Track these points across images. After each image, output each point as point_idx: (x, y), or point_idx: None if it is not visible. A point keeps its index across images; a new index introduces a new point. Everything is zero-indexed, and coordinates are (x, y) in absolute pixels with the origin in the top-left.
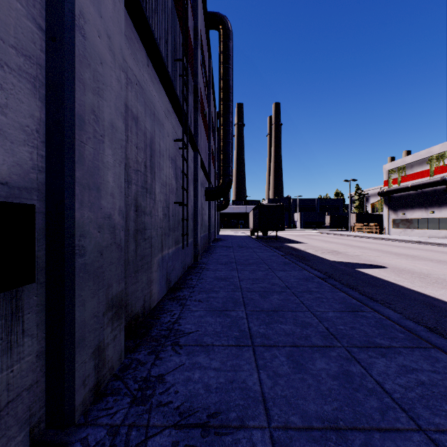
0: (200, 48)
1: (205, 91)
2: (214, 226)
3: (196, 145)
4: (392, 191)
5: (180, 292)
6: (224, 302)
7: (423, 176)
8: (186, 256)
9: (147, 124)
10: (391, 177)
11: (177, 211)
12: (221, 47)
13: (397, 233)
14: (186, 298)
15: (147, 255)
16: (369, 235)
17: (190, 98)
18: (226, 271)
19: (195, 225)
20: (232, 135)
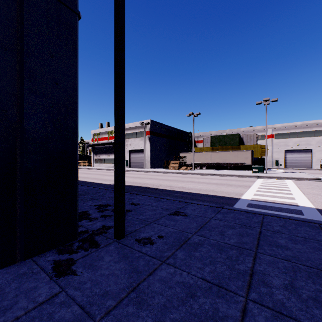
0: None
1: None
2: None
3: None
4: (95, 145)
5: None
6: None
7: (106, 139)
8: None
9: None
10: (95, 137)
11: None
12: None
13: (97, 166)
14: None
15: None
16: (84, 167)
17: None
18: None
19: None
20: None
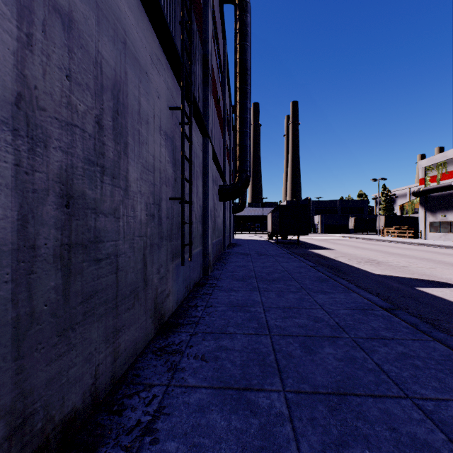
0: (211, 11)
1: (219, 75)
2: (229, 230)
3: (206, 128)
4: (431, 190)
5: (175, 336)
6: (244, 364)
7: None
8: (192, 271)
9: (103, 49)
10: (428, 175)
11: (175, 211)
12: (237, 21)
13: (436, 238)
14: (181, 350)
15: (103, 288)
16: (403, 239)
17: (198, 67)
18: (244, 292)
19: (205, 229)
20: (249, 124)
